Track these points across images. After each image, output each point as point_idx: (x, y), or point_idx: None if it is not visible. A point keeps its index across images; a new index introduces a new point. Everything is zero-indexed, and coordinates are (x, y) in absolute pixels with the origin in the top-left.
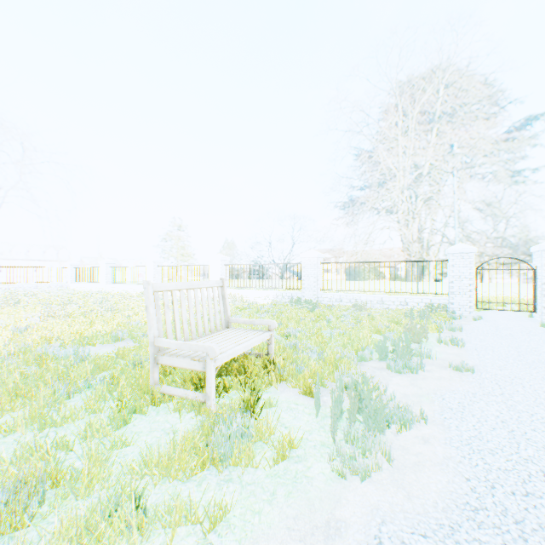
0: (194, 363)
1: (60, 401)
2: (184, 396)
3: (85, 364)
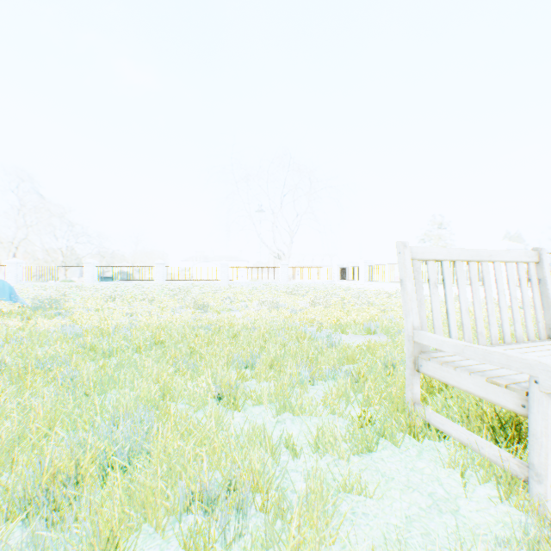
0: (493, 389)
1: (302, 385)
2: (469, 444)
3: (332, 350)
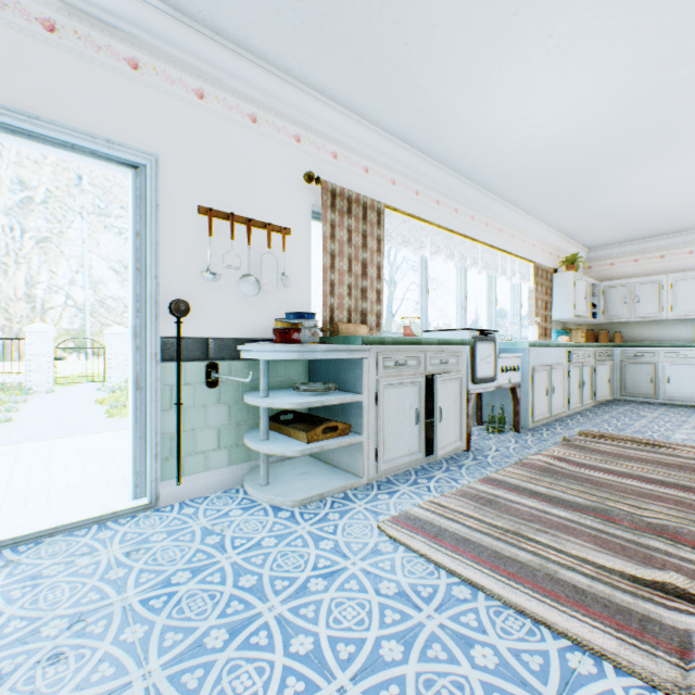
0: None
1: None
2: None
3: None
